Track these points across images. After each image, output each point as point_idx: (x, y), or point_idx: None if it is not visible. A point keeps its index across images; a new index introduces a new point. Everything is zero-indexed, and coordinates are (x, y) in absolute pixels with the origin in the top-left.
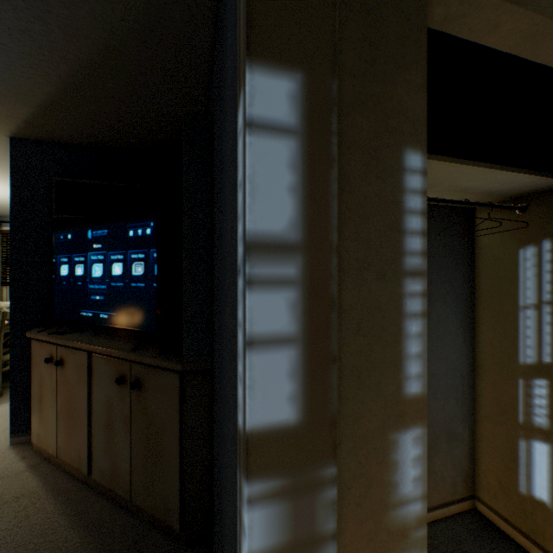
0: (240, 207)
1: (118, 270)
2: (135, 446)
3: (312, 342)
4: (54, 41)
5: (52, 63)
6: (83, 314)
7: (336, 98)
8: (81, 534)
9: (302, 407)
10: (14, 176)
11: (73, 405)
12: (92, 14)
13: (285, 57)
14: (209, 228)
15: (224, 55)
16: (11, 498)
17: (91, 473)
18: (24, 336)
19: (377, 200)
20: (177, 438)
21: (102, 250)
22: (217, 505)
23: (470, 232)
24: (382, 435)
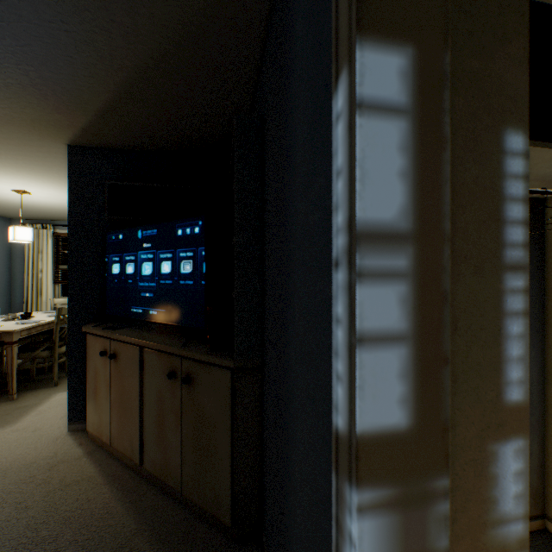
0: (339, 196)
1: (167, 268)
2: (185, 439)
3: (423, 341)
4: (114, 50)
5: (110, 71)
6: (133, 311)
7: (448, 72)
8: (137, 521)
9: (413, 411)
10: (71, 181)
11: (125, 397)
12: (152, 19)
13: (395, 31)
14: (259, 225)
15: (287, 47)
16: (72, 482)
17: (142, 463)
18: (80, 330)
19: (474, 186)
20: (228, 434)
21: (151, 249)
22: (272, 505)
23: (548, 224)
24: (480, 445)
